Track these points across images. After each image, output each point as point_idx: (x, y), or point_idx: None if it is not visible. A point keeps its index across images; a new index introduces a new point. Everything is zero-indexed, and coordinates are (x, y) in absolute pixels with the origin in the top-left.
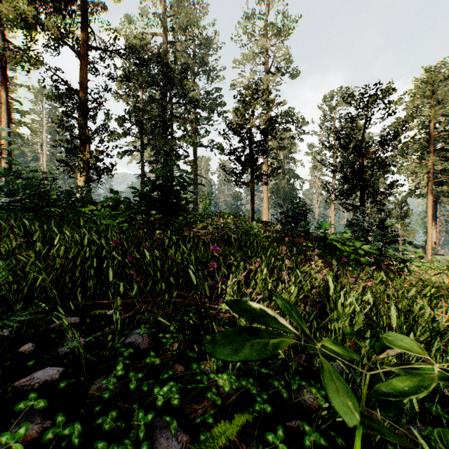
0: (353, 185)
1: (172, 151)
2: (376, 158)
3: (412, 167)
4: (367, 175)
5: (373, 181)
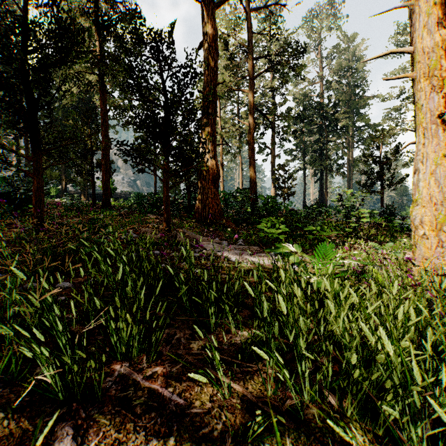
0: None
1: (326, 167)
2: None
3: None
4: None
5: None
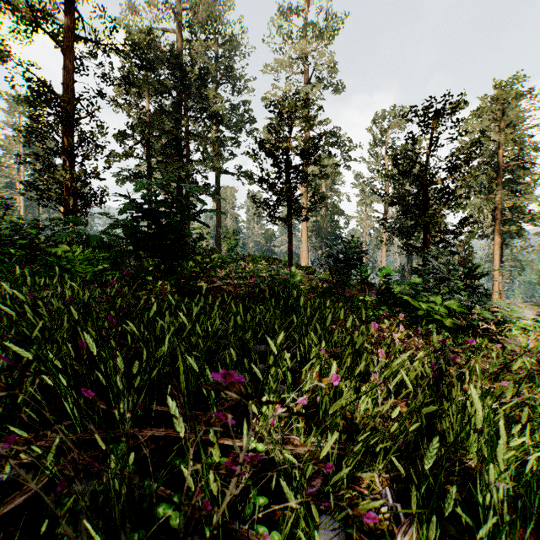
0: (417, 221)
1: (188, 178)
2: (445, 187)
3: (477, 202)
4: (434, 209)
5: (439, 217)
